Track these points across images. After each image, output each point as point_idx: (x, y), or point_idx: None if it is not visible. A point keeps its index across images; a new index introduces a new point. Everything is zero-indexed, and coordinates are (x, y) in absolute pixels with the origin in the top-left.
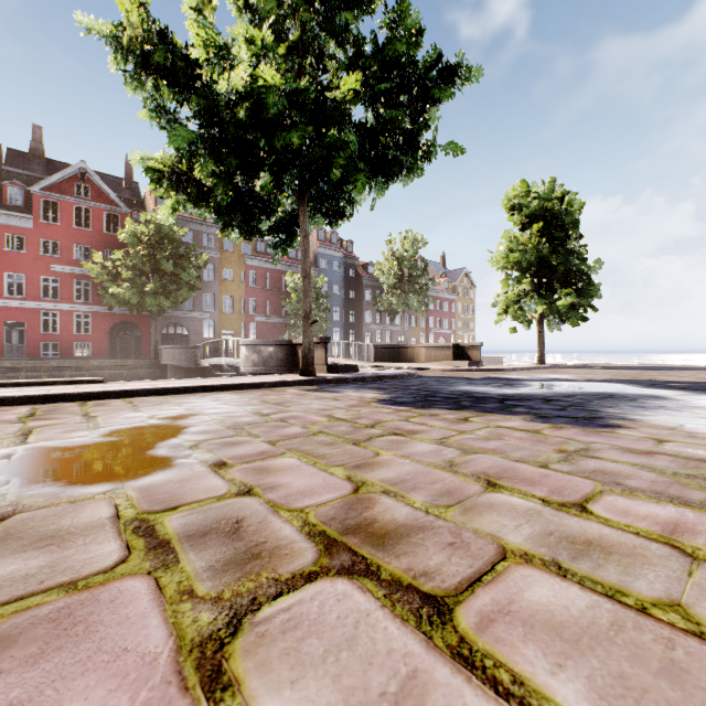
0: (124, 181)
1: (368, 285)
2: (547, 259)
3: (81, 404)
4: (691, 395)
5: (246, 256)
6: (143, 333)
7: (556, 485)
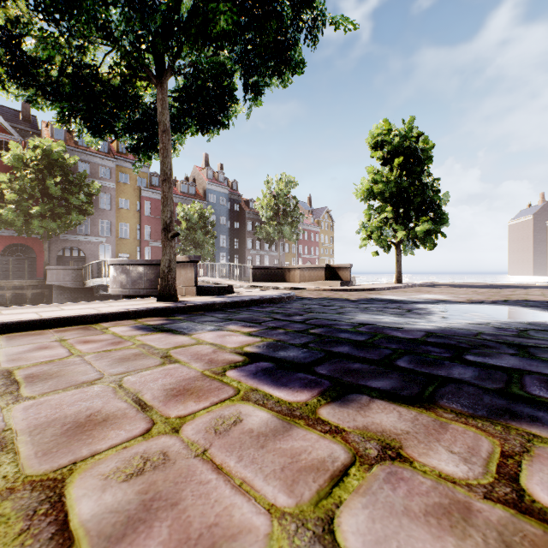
0: (20, 113)
1: (250, 217)
2: (406, 191)
3: None
4: None
5: (141, 188)
6: (38, 255)
7: None
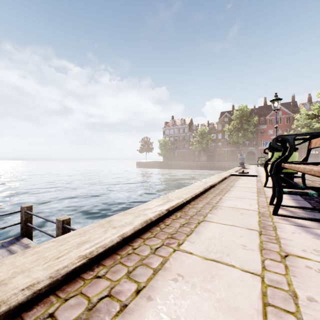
0: (291, 103)
1: None
2: None
3: None
4: None
5: None
6: (299, 154)
7: None
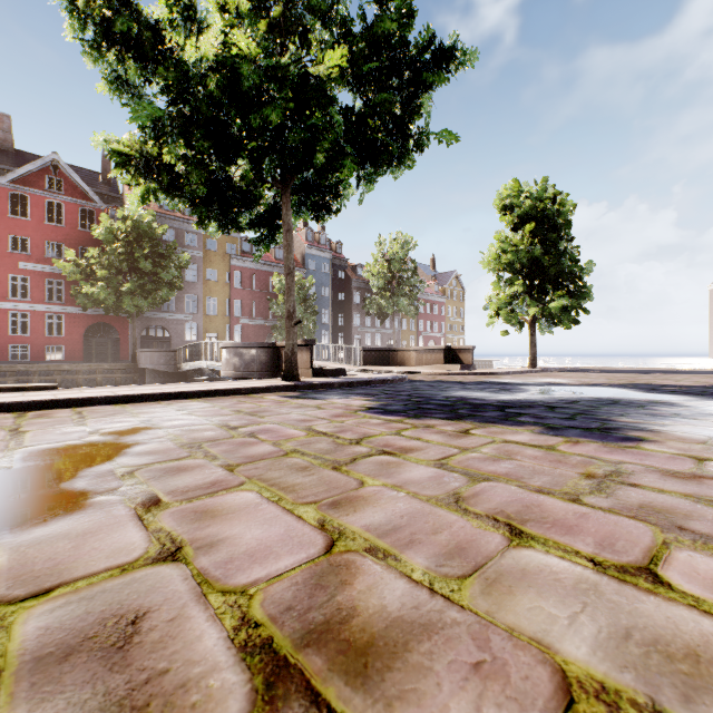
0: (100, 175)
1: (358, 287)
2: (539, 261)
3: (18, 415)
4: (698, 400)
5: (231, 256)
6: (121, 336)
7: (602, 533)
